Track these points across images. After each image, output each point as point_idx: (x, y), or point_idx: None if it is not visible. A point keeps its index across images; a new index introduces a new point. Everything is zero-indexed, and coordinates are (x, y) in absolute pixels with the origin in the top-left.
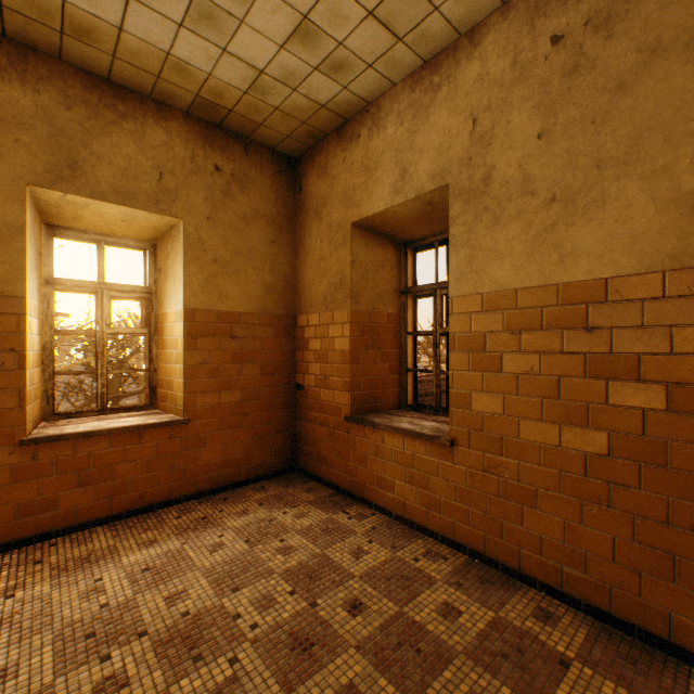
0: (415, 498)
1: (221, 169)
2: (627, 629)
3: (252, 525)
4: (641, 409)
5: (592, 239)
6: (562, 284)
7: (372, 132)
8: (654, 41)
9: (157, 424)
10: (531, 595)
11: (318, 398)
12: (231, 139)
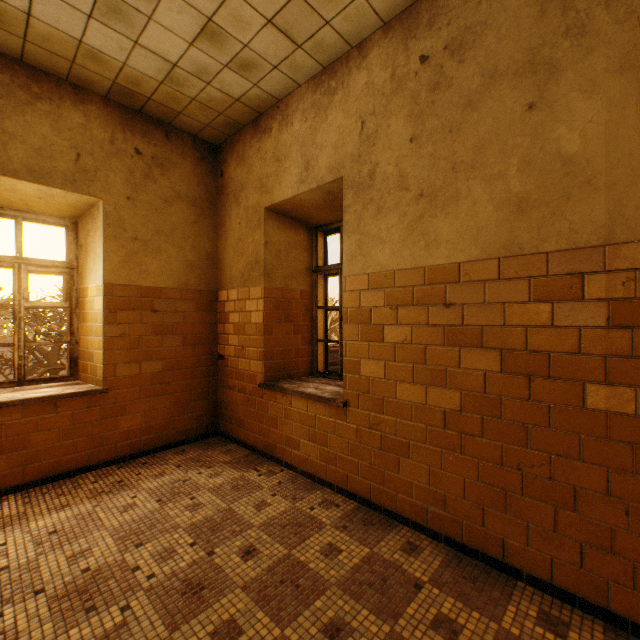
0: (317, 454)
1: (142, 153)
2: (474, 554)
3: (166, 486)
4: (484, 371)
5: (449, 229)
6: (428, 267)
7: (282, 127)
8: (492, 68)
9: (74, 394)
10: (404, 532)
11: (237, 367)
12: (152, 124)
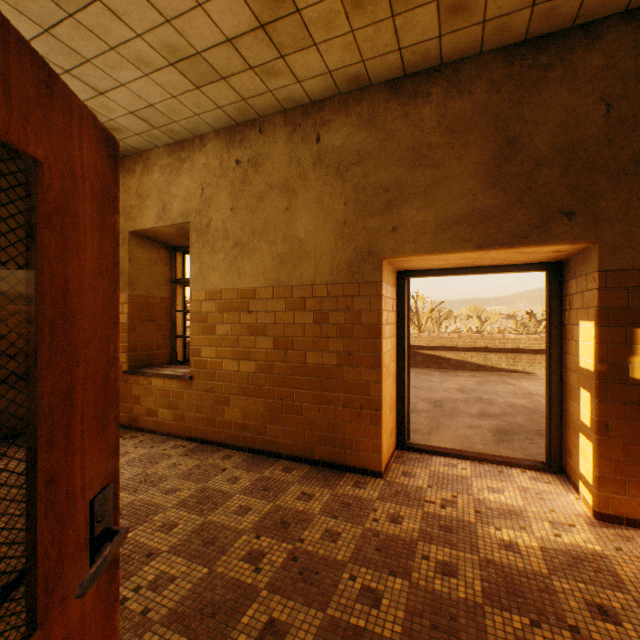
0: (172, 417)
1: (5, 172)
2: (262, 453)
3: None
4: (267, 349)
5: (251, 267)
6: (240, 289)
7: (144, 172)
8: (271, 182)
9: None
10: (226, 451)
11: None
12: None
